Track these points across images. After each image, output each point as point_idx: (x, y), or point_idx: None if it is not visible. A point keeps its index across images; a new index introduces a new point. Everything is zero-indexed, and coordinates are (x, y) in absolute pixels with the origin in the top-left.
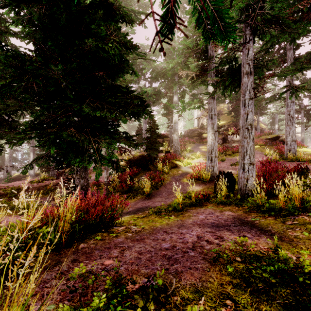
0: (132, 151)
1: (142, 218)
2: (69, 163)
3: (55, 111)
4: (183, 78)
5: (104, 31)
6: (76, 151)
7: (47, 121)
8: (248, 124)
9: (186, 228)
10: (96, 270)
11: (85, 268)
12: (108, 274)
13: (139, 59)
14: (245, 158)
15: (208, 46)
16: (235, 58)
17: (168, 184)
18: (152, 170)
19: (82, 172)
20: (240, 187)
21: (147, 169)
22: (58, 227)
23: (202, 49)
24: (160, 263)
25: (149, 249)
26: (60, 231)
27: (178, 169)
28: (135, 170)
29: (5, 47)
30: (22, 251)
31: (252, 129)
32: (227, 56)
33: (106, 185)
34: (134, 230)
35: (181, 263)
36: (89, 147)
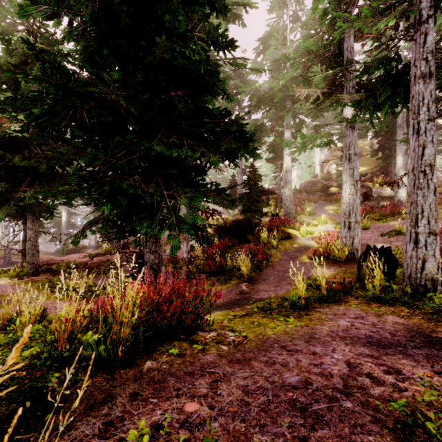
0: (223, 213)
1: (242, 317)
2: (133, 229)
3: (113, 152)
4: (300, 102)
5: (183, 24)
6: (143, 212)
7: (103, 168)
8: (425, 164)
9: (321, 344)
10: (171, 424)
11: (150, 418)
12: (191, 438)
13: (236, 69)
14: (419, 223)
15: (344, 45)
16: (398, 54)
17: (278, 264)
18: (252, 242)
19: (152, 244)
20: (409, 274)
21: (245, 241)
22: (111, 333)
23: (333, 52)
24: (288, 421)
25: (262, 384)
26: (86, 378)
27: (292, 241)
28: (228, 242)
29: (41, 55)
30: (58, 368)
31: (434, 173)
32: (376, 58)
33: (186, 264)
34: (231, 339)
35: (329, 427)
36: (161, 206)
